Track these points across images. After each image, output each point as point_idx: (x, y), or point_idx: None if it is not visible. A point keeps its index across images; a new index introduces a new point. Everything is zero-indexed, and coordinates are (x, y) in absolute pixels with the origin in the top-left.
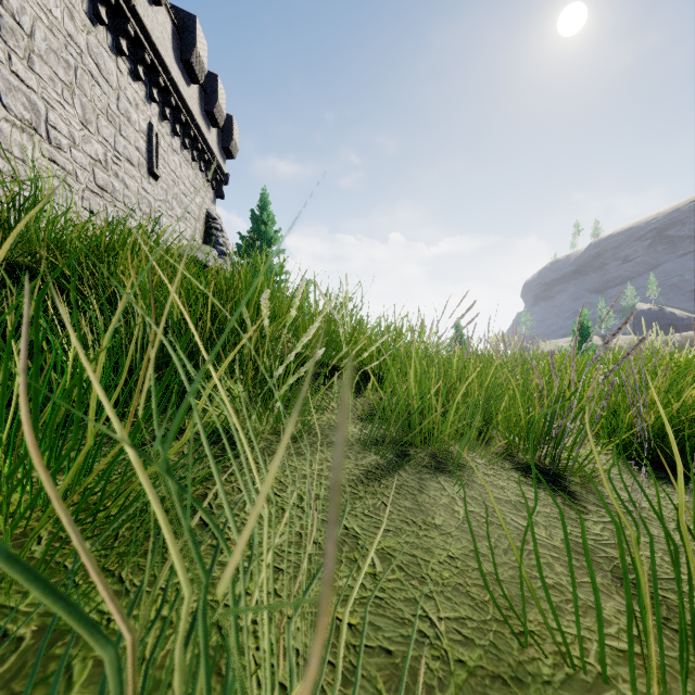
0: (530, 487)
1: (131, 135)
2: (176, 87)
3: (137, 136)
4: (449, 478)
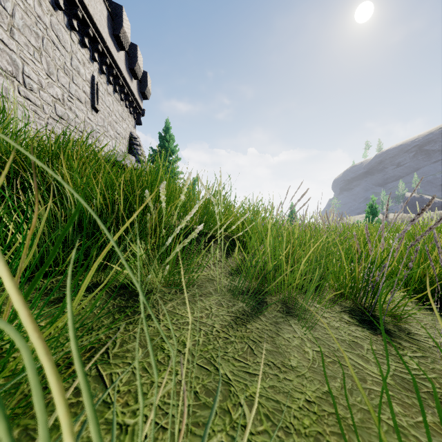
0: (357, 326)
1: (80, 83)
2: (110, 52)
3: (84, 83)
4: (297, 321)
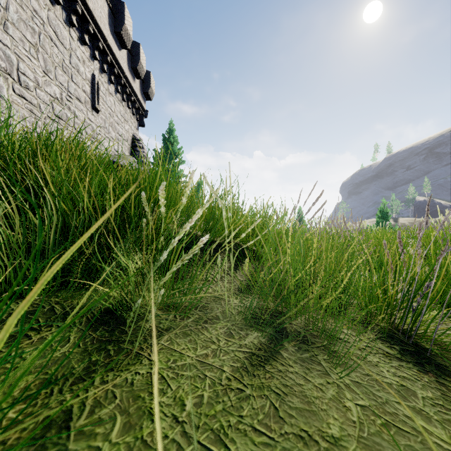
0: (400, 361)
1: (80, 81)
2: (111, 50)
3: (84, 82)
4: (327, 356)
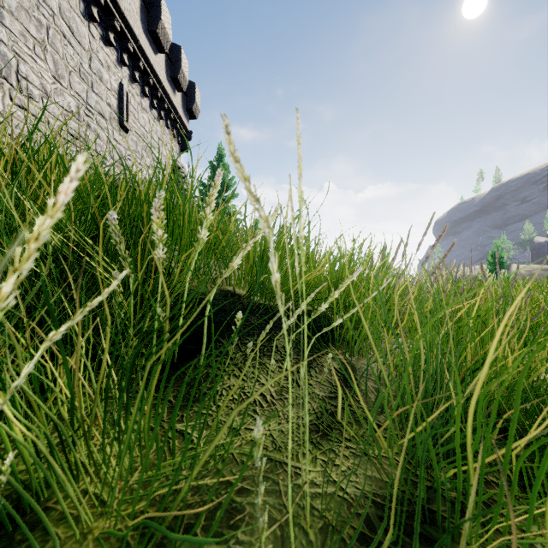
0: None
1: (103, 92)
2: (144, 53)
3: (108, 93)
4: None
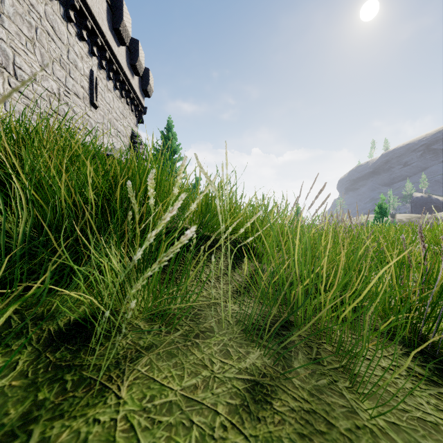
0: (437, 386)
1: (78, 77)
2: (109, 46)
3: (82, 78)
4: (348, 382)
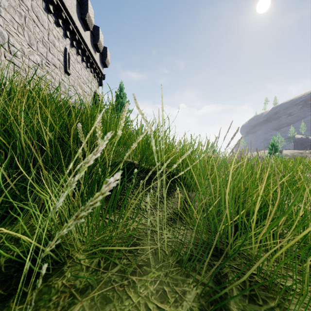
0: None
1: (55, 53)
2: (78, 31)
3: (58, 53)
4: None
